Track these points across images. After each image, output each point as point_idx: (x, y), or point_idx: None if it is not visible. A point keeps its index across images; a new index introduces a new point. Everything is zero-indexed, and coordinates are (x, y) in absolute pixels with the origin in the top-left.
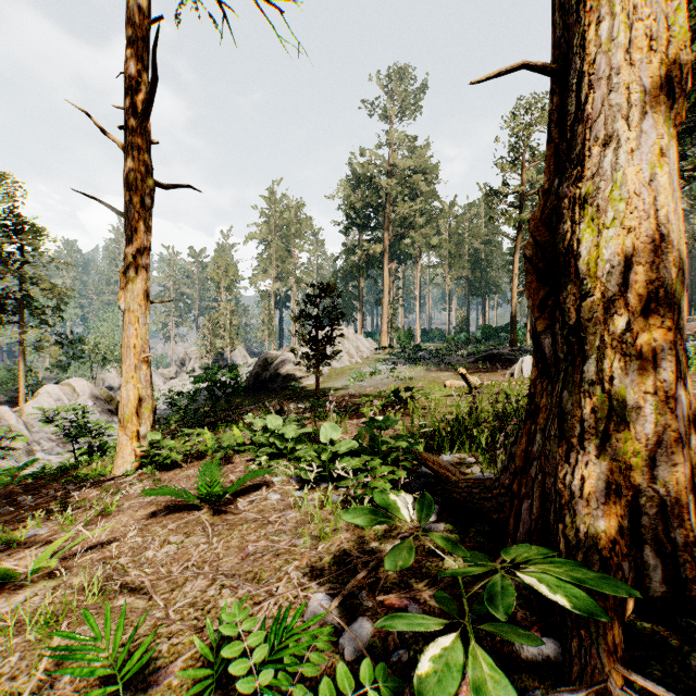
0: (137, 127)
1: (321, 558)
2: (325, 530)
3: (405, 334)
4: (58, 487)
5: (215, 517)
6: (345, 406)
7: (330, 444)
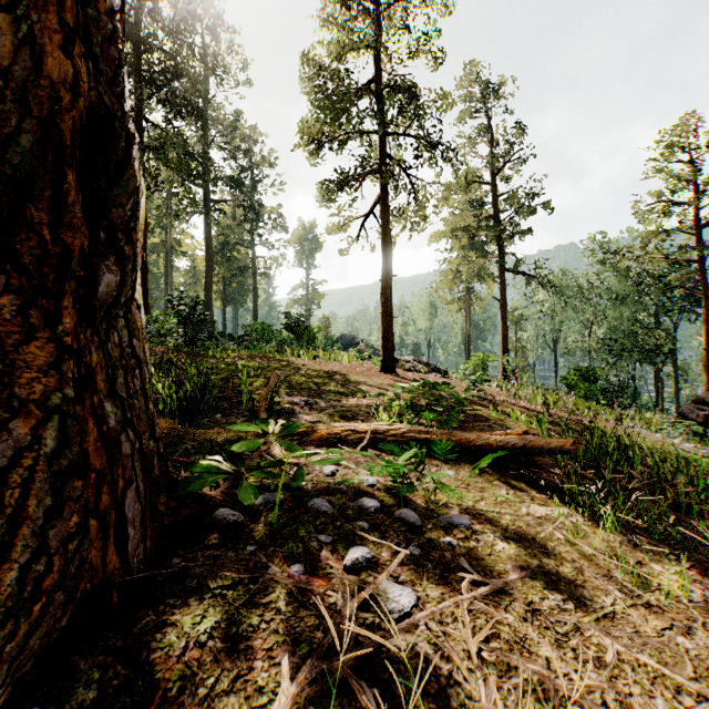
0: None
1: None
2: None
3: None
4: None
5: None
6: None
7: None
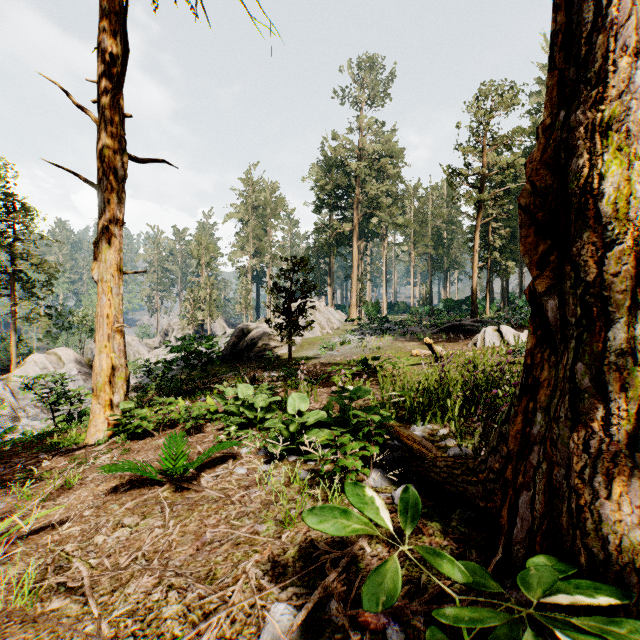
0: (110, 100)
1: (285, 550)
2: (291, 513)
3: (372, 306)
4: (30, 456)
5: (177, 493)
6: (316, 374)
7: (298, 415)
